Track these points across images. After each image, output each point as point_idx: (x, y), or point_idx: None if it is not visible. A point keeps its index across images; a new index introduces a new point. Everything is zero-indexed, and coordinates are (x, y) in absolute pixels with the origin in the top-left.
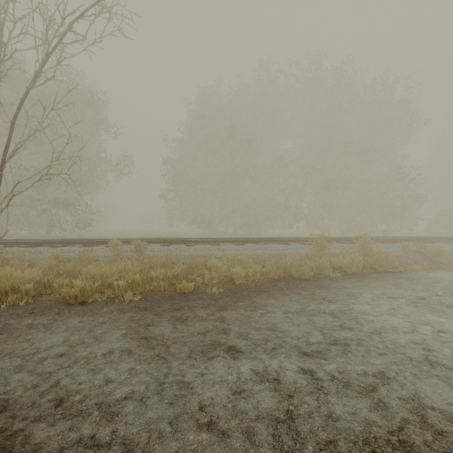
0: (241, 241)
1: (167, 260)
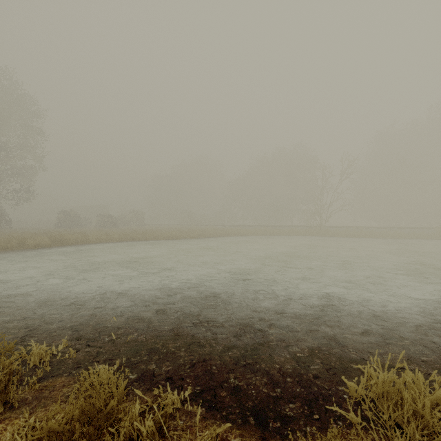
0: (402, 228)
1: (372, 231)
